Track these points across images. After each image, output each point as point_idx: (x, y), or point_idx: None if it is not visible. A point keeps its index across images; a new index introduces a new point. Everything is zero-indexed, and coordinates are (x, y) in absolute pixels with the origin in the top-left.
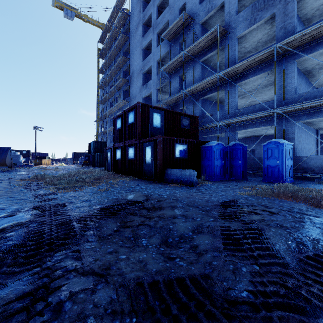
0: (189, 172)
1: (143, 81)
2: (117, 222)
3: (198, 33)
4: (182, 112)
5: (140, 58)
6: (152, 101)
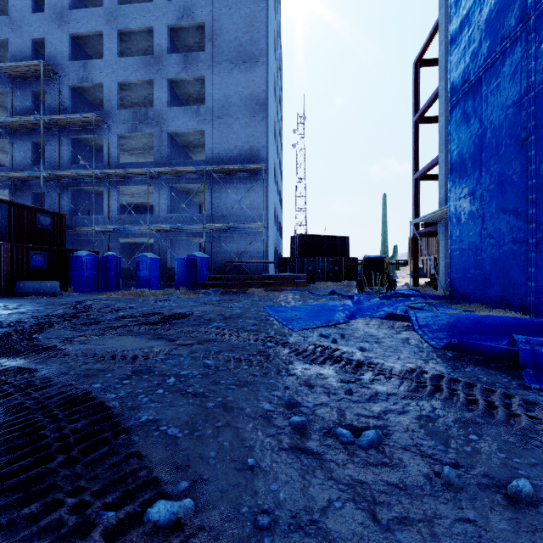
0: (50, 284)
1: None
2: None
3: (67, 97)
4: (38, 195)
5: None
6: None
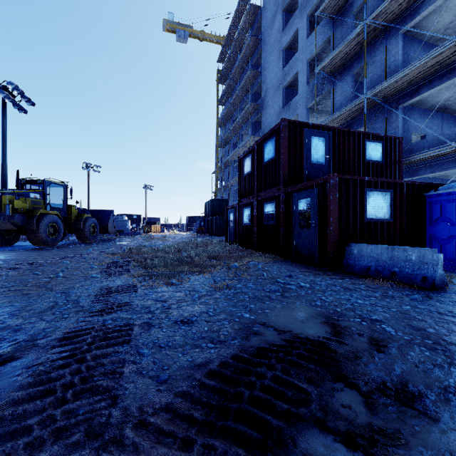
0: (417, 255)
1: (283, 101)
2: None
3: None
4: None
5: (278, 66)
6: None
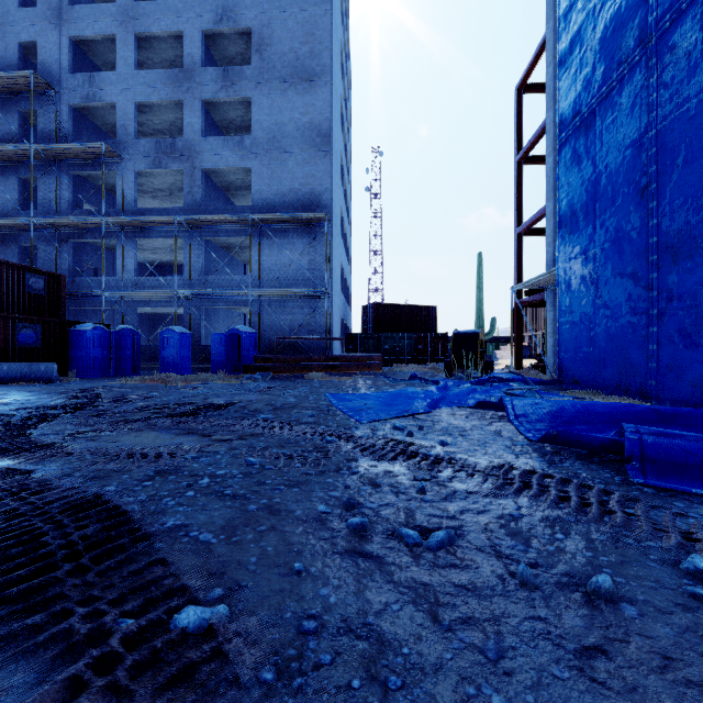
0: (45, 366)
1: None
2: None
3: (67, 121)
4: (27, 249)
5: None
6: None
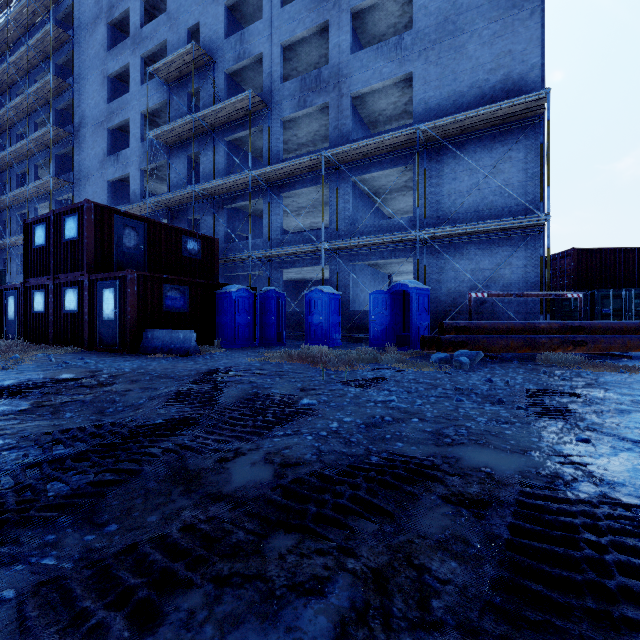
0: (183, 334)
1: (110, 146)
2: (26, 402)
3: (222, 88)
4: (195, 224)
5: (102, 95)
6: (130, 193)
